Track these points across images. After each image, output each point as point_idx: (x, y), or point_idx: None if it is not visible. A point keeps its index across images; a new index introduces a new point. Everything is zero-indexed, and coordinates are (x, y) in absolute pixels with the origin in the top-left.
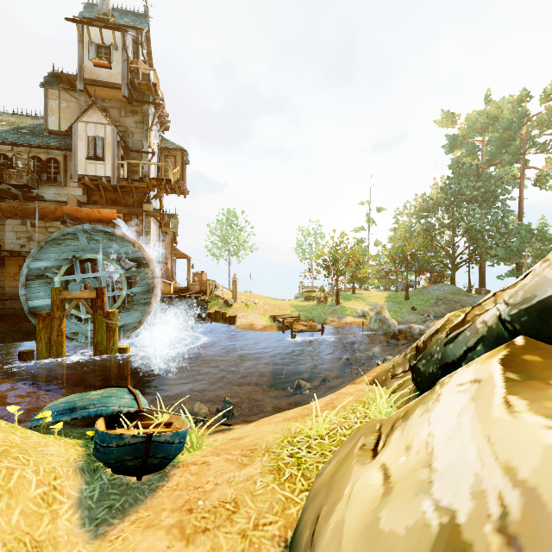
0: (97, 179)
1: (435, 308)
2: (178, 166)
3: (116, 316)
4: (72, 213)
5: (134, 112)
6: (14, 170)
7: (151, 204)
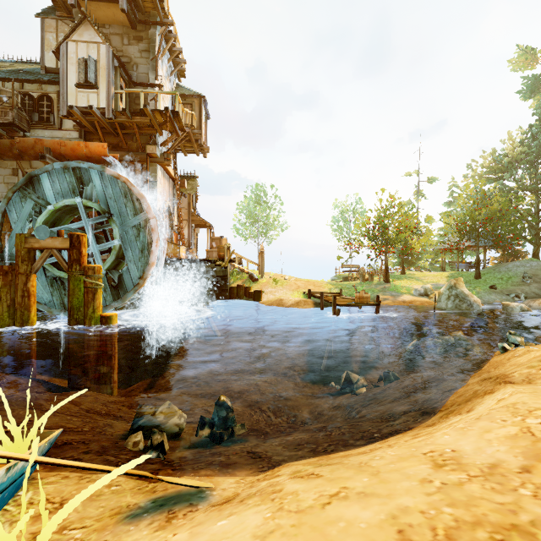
0: (90, 112)
1: (524, 287)
2: (196, 115)
3: (98, 274)
4: (54, 148)
5: (138, 39)
6: None
7: (156, 146)
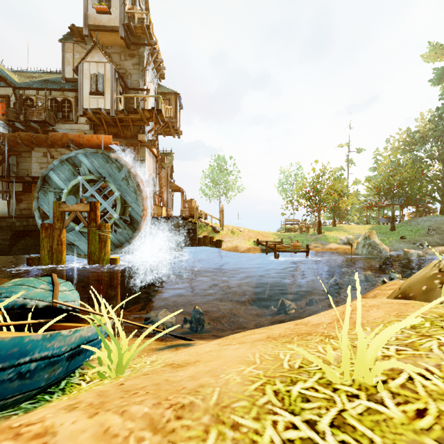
0: (99, 112)
1: (428, 237)
2: (172, 108)
3: (108, 229)
4: (75, 139)
5: (131, 55)
6: (35, 108)
7: (145, 135)
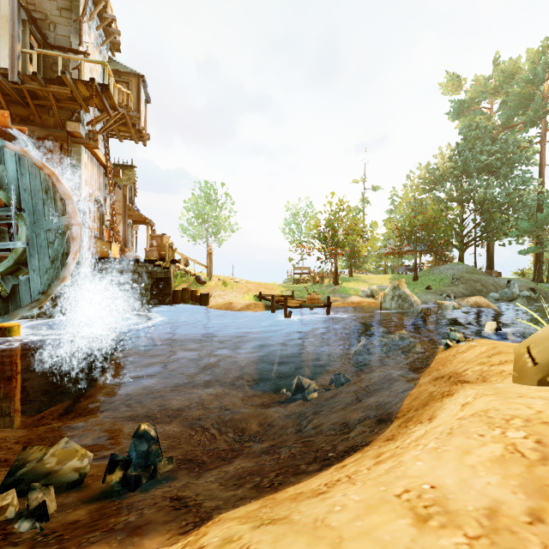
0: None
1: (453, 288)
2: (133, 96)
3: None
4: None
5: None
6: None
7: (80, 124)
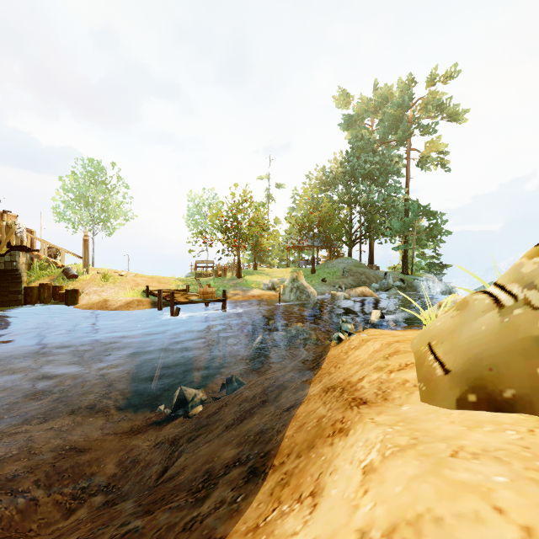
0: None
1: (344, 279)
2: None
3: None
4: None
5: None
6: None
7: None
